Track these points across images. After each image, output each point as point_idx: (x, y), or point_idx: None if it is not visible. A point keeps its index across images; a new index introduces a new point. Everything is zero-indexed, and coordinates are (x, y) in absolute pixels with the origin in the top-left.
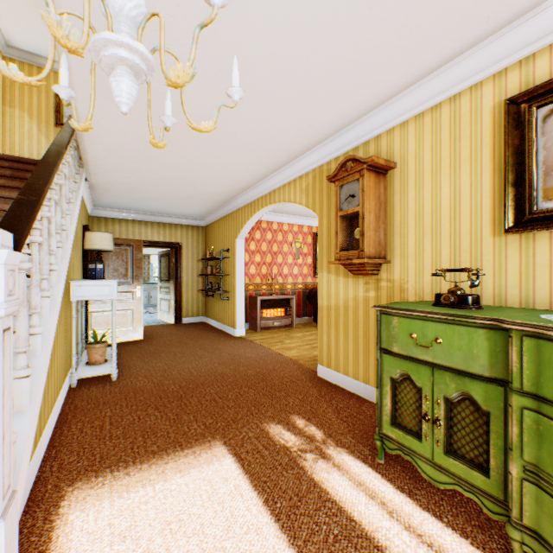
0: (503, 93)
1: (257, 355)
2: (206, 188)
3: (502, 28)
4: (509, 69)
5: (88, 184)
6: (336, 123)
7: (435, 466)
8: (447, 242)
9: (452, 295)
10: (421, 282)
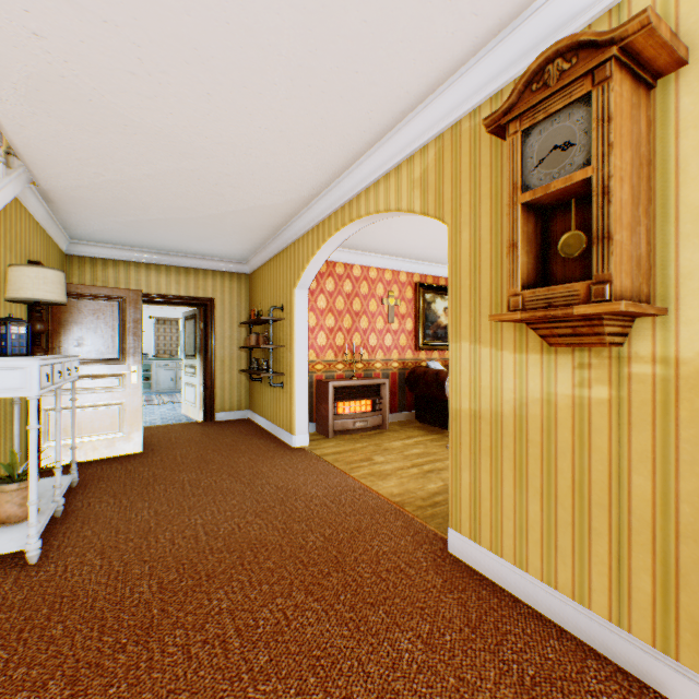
0: None
1: (326, 491)
2: (240, 199)
3: None
4: None
5: (37, 191)
6: None
7: None
8: None
9: None
10: None
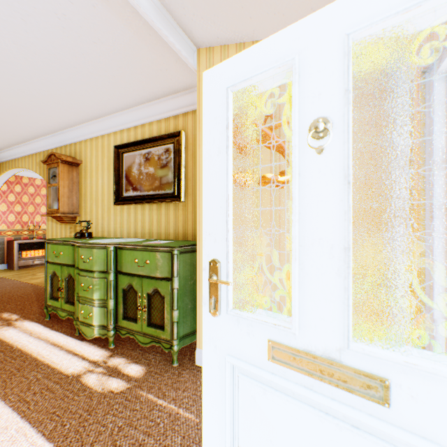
0: (117, 142)
1: None
2: None
3: (111, 115)
4: (118, 132)
5: None
6: (49, 129)
7: (64, 310)
8: (101, 207)
9: (80, 232)
10: (92, 227)
